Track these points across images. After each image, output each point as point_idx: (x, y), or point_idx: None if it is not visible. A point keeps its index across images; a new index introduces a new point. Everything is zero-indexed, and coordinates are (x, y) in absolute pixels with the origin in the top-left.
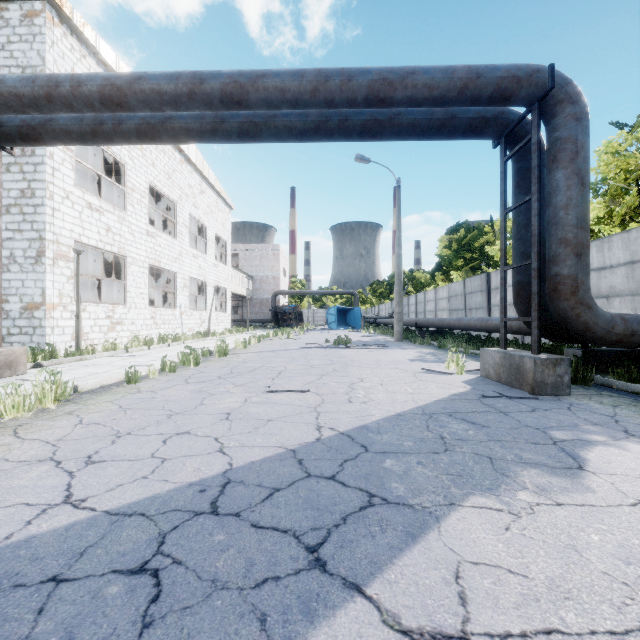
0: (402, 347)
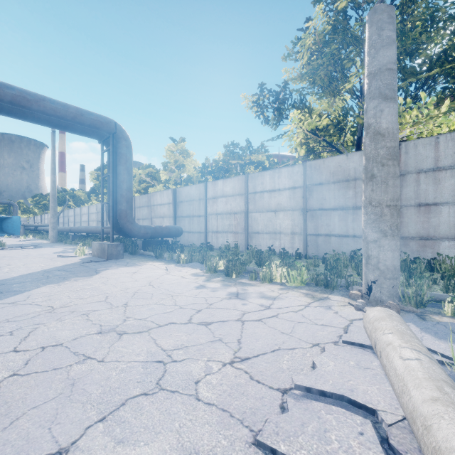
0: (54, 246)
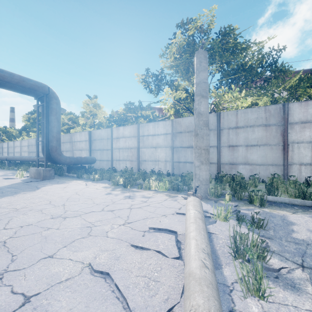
0: None
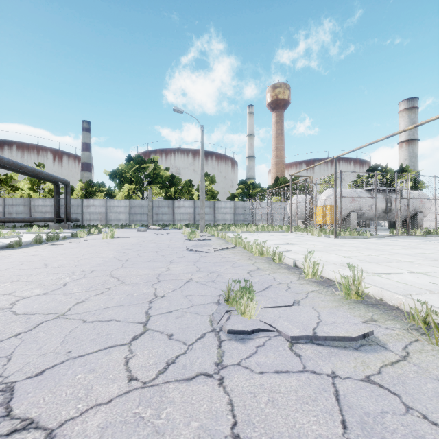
0: None
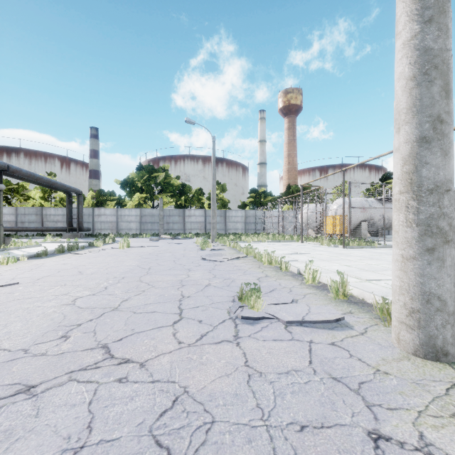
0: None
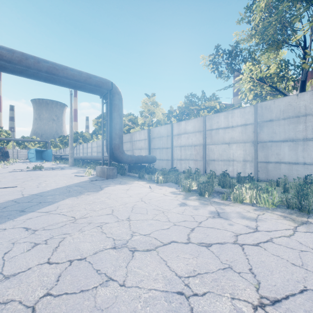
0: (71, 169)
